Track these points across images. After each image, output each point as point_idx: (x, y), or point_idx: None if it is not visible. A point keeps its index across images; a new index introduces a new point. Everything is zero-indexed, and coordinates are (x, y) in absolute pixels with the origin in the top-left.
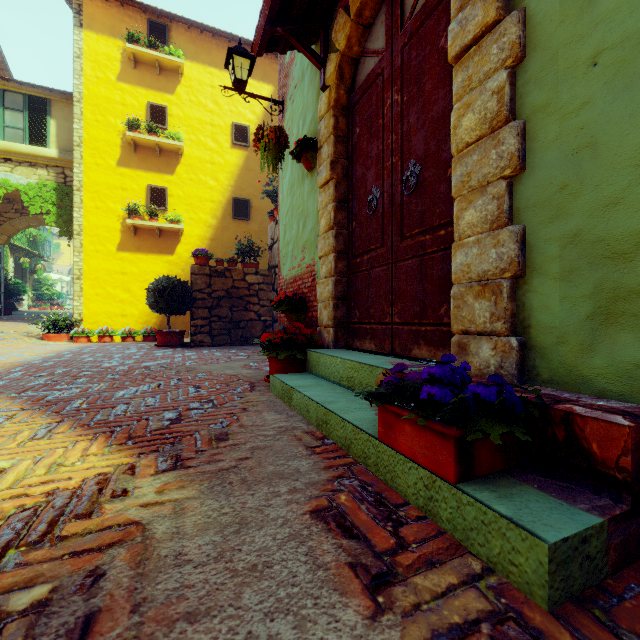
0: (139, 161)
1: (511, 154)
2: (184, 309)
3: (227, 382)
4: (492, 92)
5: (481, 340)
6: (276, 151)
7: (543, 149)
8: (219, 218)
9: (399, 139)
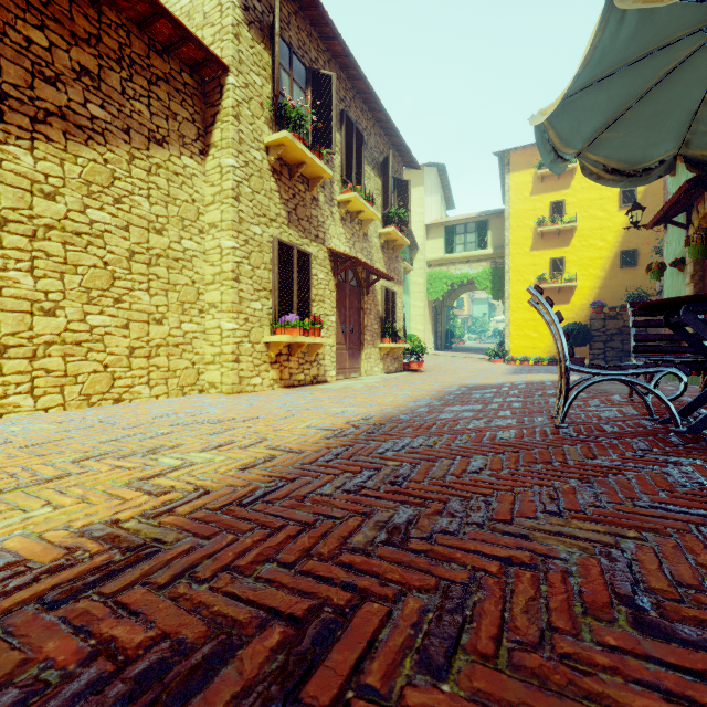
0: (544, 244)
1: None
2: (585, 343)
3: None
4: None
5: None
6: (658, 274)
7: None
8: (607, 270)
9: None
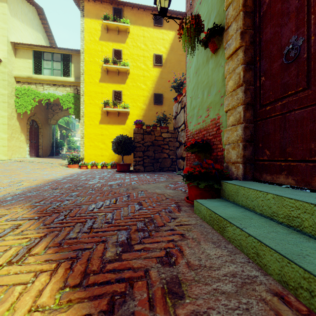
0: (109, 79)
1: None
2: (130, 152)
3: (159, 200)
4: None
5: None
6: (195, 33)
7: None
8: (147, 105)
9: None
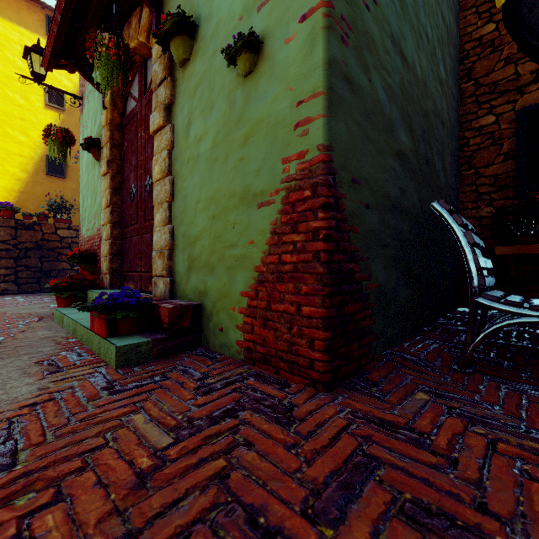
0: None
1: (168, 191)
2: None
3: (18, 318)
4: (163, 159)
5: (160, 279)
6: (62, 147)
7: (178, 192)
8: (30, 172)
9: (144, 160)
